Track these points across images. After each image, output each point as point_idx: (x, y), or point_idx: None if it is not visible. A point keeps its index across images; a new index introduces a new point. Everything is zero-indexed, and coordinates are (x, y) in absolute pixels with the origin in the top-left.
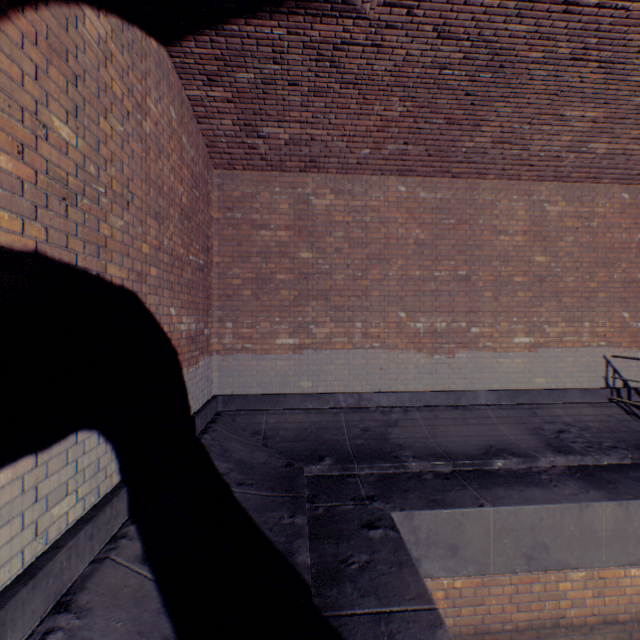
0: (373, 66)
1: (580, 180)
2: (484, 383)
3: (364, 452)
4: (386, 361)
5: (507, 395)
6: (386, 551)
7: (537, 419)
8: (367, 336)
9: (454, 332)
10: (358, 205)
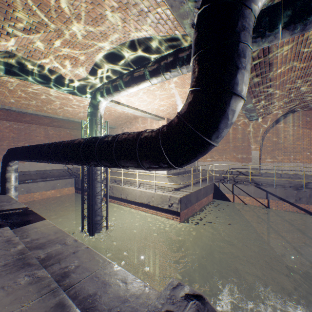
0: None
1: (57, 127)
2: (33, 169)
3: None
4: None
5: (39, 171)
6: None
7: (44, 175)
8: None
9: None
10: None
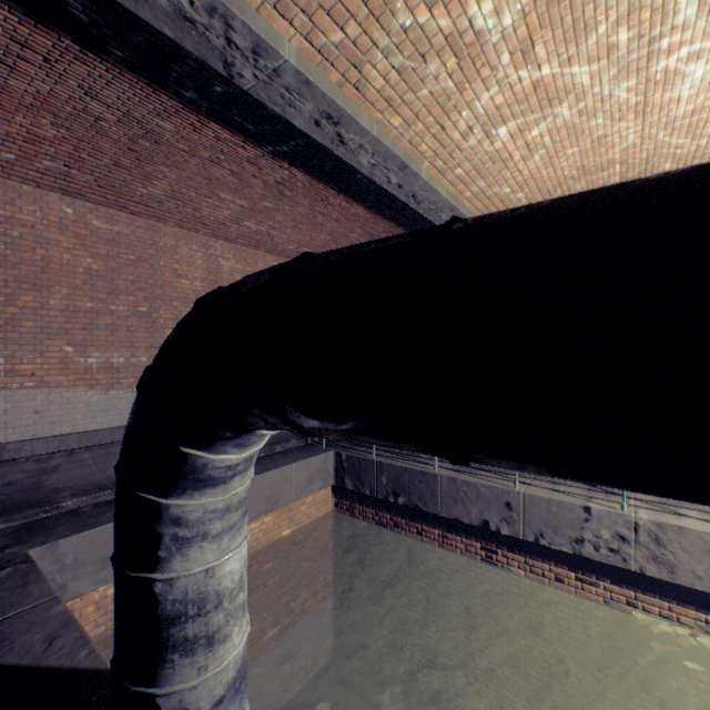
0: (8, 80)
1: (247, 246)
2: None
3: (3, 508)
4: (46, 402)
5: None
6: (13, 581)
7: None
8: (16, 374)
9: (135, 367)
10: (1, 214)
